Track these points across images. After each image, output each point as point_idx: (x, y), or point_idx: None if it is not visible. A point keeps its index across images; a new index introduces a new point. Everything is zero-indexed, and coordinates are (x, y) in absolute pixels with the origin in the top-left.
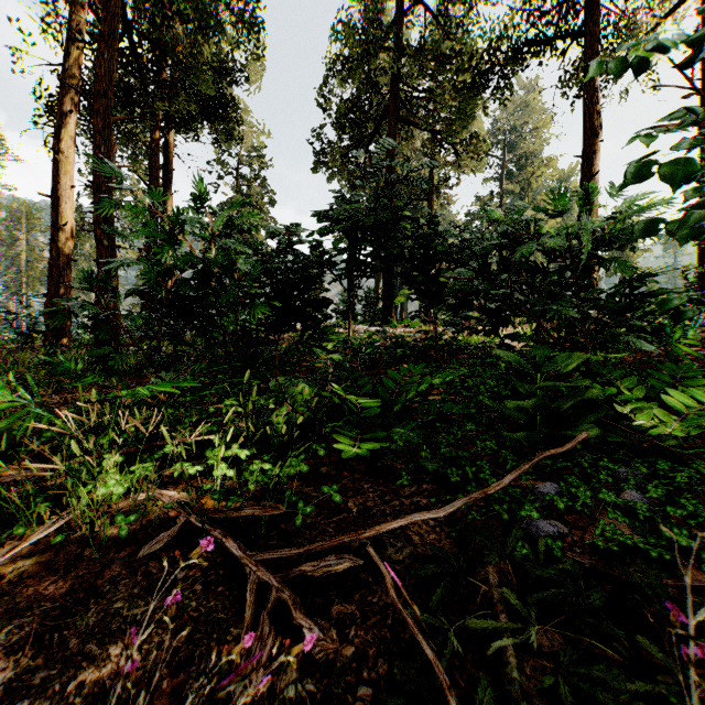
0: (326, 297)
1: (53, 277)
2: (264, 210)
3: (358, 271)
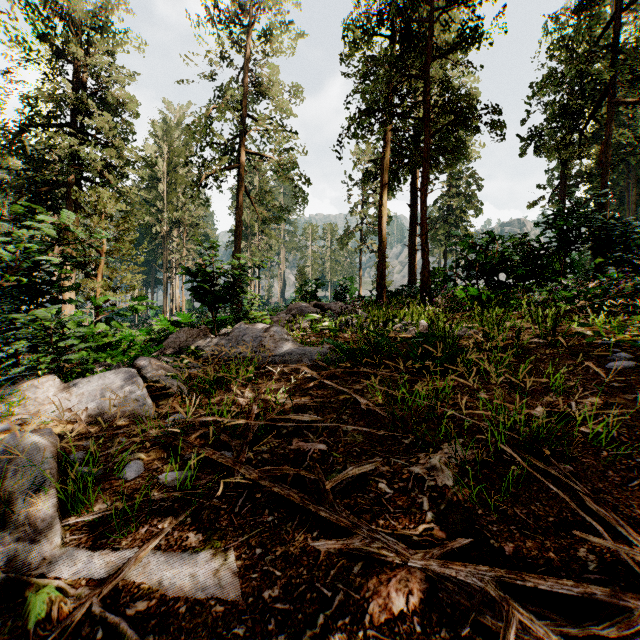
0: (548, 264)
1: (379, 267)
2: (472, 196)
3: (566, 249)
